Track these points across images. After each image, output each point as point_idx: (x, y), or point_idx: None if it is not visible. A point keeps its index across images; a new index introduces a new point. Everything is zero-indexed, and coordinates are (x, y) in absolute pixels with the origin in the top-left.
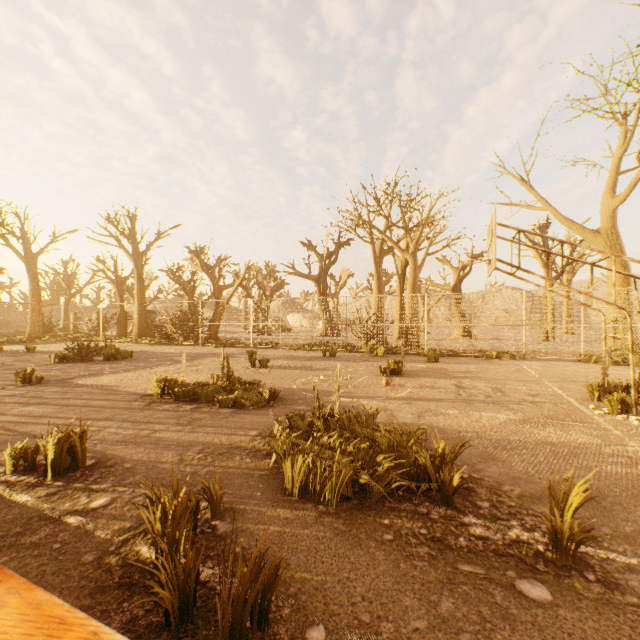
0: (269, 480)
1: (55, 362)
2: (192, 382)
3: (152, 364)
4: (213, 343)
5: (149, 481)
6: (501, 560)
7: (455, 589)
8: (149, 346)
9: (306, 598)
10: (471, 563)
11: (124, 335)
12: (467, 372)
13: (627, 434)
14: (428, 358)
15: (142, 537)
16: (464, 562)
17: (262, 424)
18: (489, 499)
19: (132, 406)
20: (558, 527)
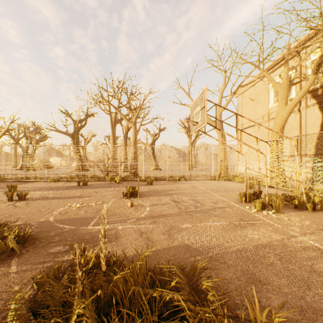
0: None
1: None
2: None
3: None
4: None
5: None
6: None
7: None
8: None
9: None
10: None
11: None
12: (172, 190)
13: (283, 225)
14: (147, 183)
15: None
16: None
17: None
18: None
19: None
20: None
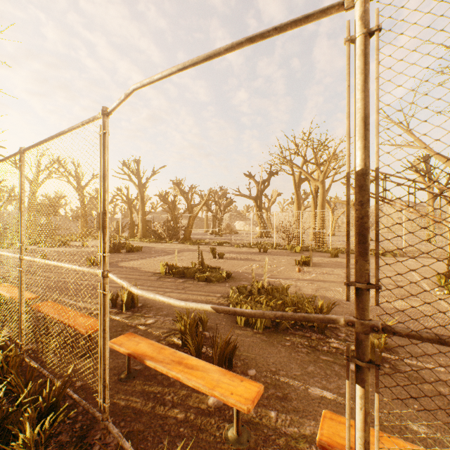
0: (228, 317)
1: None
2: (180, 266)
3: (154, 255)
4: (188, 242)
5: (170, 314)
6: (343, 356)
7: (316, 364)
8: (149, 243)
9: (247, 361)
10: (327, 356)
11: (132, 236)
12: None
13: None
14: (330, 254)
15: (173, 335)
16: (323, 355)
17: (223, 291)
18: (346, 333)
19: (151, 279)
20: (372, 342)
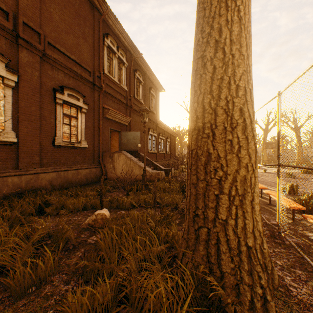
0: None
1: (302, 173)
2: None
3: None
4: None
5: None
6: None
7: None
8: None
9: None
10: None
11: None
12: None
13: None
14: None
15: None
16: None
17: None
18: None
19: None
20: None
